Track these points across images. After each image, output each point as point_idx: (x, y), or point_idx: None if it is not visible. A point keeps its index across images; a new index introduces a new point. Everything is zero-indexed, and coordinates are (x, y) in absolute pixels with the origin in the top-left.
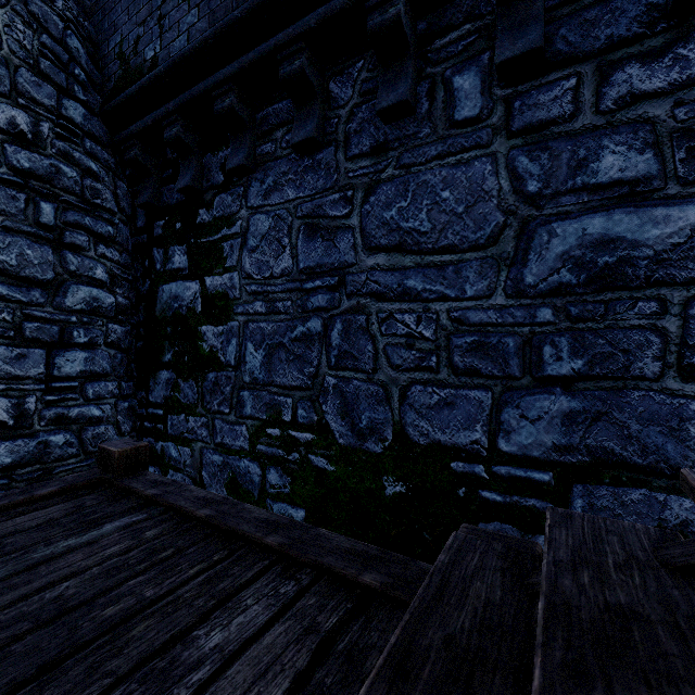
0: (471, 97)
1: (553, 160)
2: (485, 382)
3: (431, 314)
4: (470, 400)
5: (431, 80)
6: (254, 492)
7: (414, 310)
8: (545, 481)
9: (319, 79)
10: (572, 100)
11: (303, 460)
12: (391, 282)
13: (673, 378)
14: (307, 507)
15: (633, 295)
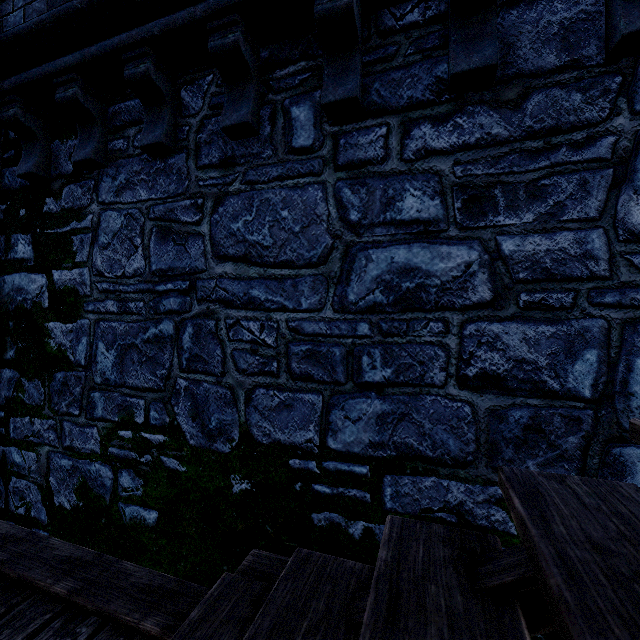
0: (306, 128)
1: (369, 195)
2: (317, 387)
3: (273, 323)
4: (305, 402)
5: (273, 106)
6: (106, 496)
7: (258, 318)
8: (364, 474)
9: (170, 85)
10: (384, 146)
11: (155, 462)
12: (238, 291)
13: (453, 386)
14: (160, 509)
15: (427, 316)
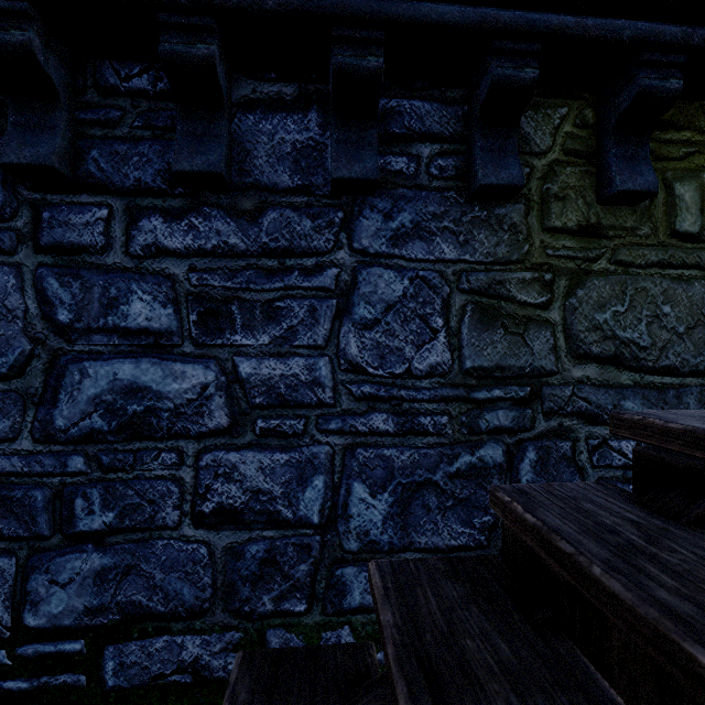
0: None
1: (85, 291)
2: (9, 546)
3: None
4: None
5: None
6: None
7: None
8: (77, 651)
9: None
10: (104, 232)
11: None
12: None
13: (189, 525)
14: None
15: (158, 446)
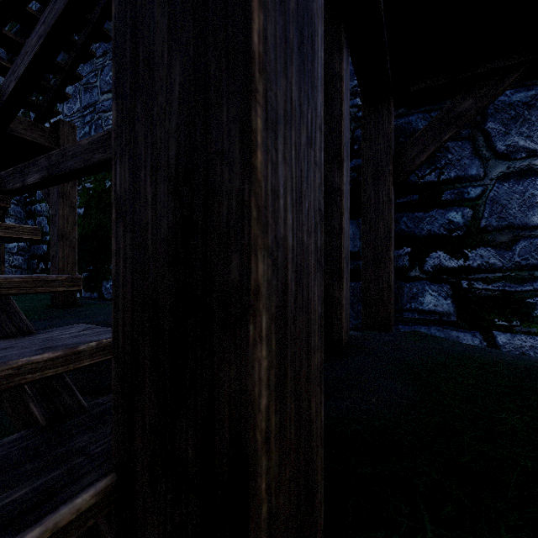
0: None
1: None
2: None
3: None
4: None
5: None
6: None
7: None
8: None
9: None
10: None
11: (83, 187)
12: (108, 105)
13: None
14: (85, 206)
15: None
